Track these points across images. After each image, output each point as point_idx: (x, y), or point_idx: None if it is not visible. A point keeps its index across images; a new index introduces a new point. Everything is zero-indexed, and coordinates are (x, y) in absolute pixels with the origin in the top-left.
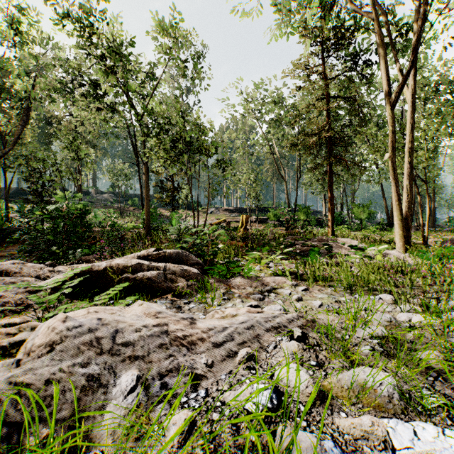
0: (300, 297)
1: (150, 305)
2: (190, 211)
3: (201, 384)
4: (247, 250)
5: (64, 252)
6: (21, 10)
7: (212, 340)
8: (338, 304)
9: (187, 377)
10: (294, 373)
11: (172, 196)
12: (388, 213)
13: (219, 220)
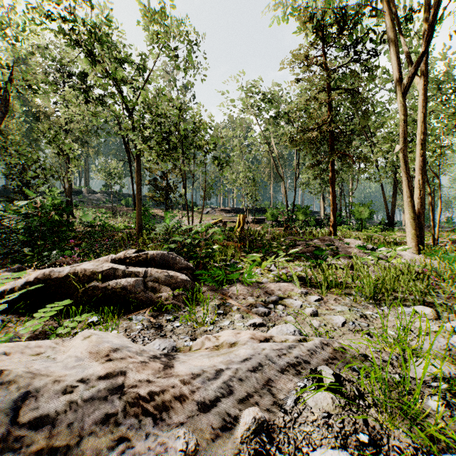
0: (315, 311)
1: (104, 336)
2: (185, 211)
3: None
4: (245, 251)
5: (40, 254)
6: None
7: (197, 397)
8: (365, 321)
9: None
10: None
11: (165, 195)
12: (388, 213)
13: (215, 221)
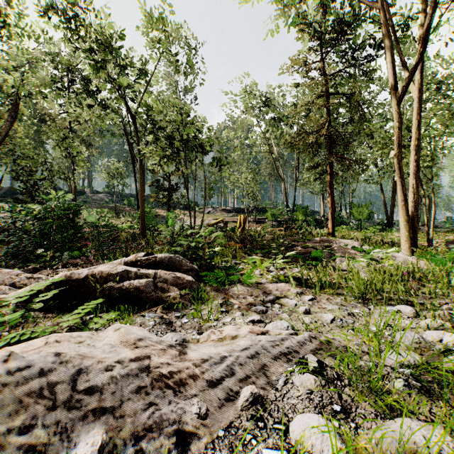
0: (308, 309)
1: (130, 329)
2: (187, 211)
3: (191, 447)
4: (245, 252)
5: (51, 255)
6: (10, 2)
7: (207, 376)
8: (352, 318)
9: (172, 437)
10: (317, 432)
11: (168, 196)
12: (387, 214)
13: (216, 221)
